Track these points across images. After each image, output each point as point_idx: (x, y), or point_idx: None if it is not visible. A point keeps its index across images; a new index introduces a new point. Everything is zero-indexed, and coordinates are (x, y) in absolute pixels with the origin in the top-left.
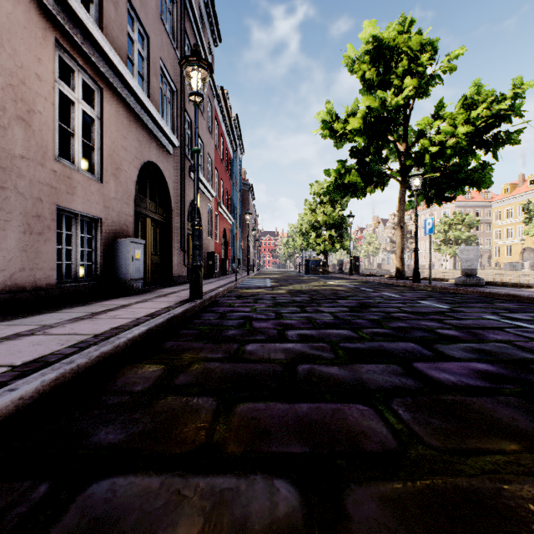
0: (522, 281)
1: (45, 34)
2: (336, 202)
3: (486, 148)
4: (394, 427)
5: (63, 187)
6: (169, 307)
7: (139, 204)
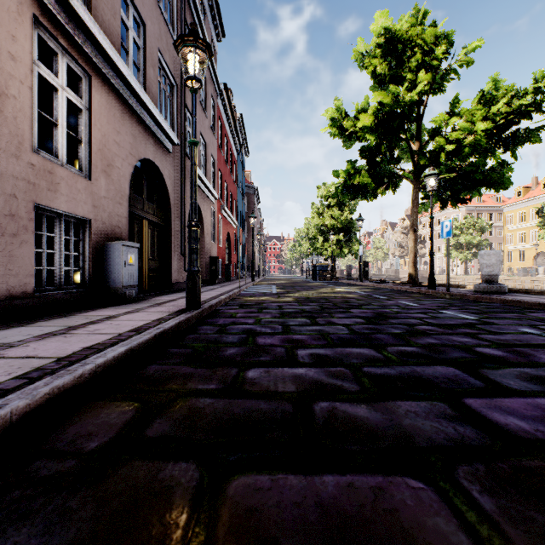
0: (537, 287)
1: (20, 8)
2: (344, 205)
3: (505, 146)
4: (476, 531)
5: (43, 183)
6: (161, 319)
7: (135, 204)
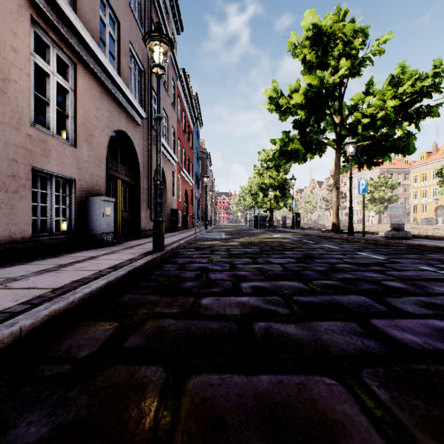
0: (437, 234)
1: (20, 11)
2: (280, 167)
3: (410, 120)
4: (373, 414)
5: (38, 150)
6: (133, 259)
7: (111, 167)
